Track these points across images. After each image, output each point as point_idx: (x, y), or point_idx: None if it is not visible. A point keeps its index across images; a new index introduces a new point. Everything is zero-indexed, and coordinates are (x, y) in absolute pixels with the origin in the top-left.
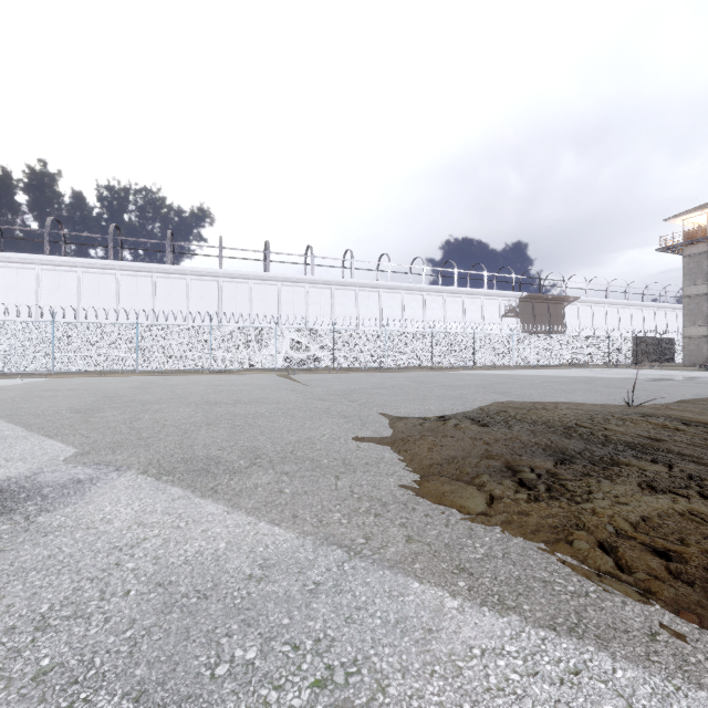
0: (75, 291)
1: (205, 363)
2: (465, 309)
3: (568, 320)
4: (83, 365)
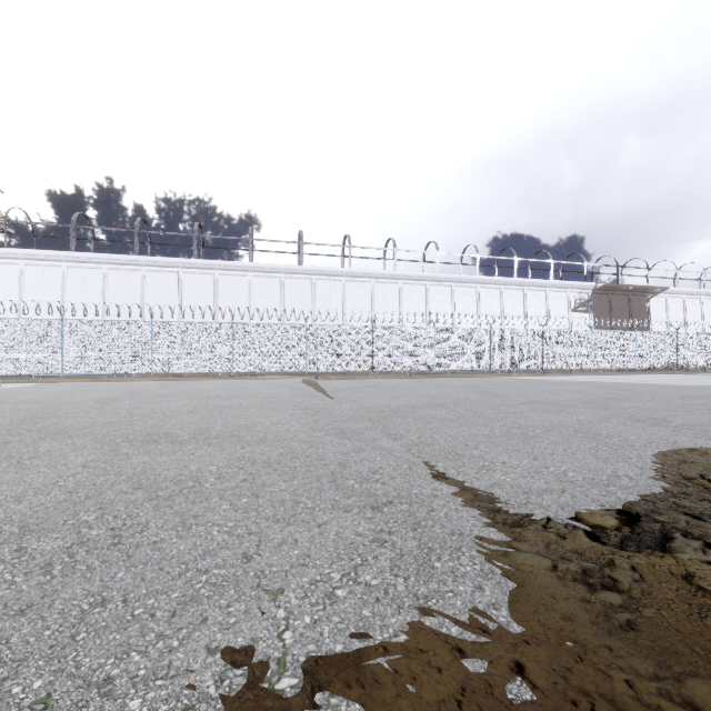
0: (101, 289)
1: (226, 365)
2: (526, 303)
3: (653, 315)
4: (93, 368)
